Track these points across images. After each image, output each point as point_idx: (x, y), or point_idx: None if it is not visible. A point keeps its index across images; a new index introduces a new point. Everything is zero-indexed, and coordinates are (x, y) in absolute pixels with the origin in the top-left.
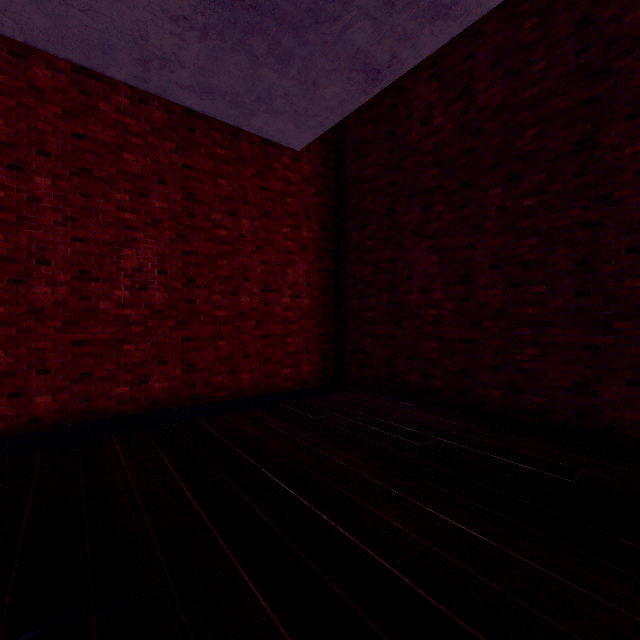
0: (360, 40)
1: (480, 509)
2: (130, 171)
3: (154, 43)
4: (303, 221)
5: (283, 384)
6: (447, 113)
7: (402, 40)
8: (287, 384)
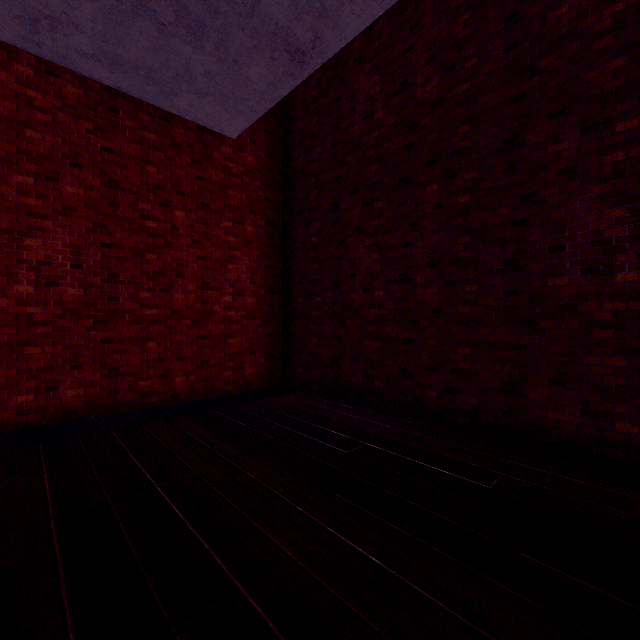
0: (277, 14)
1: (385, 525)
2: (35, 151)
3: None
4: (247, 215)
5: (224, 387)
6: (388, 107)
7: (322, 18)
8: (228, 387)
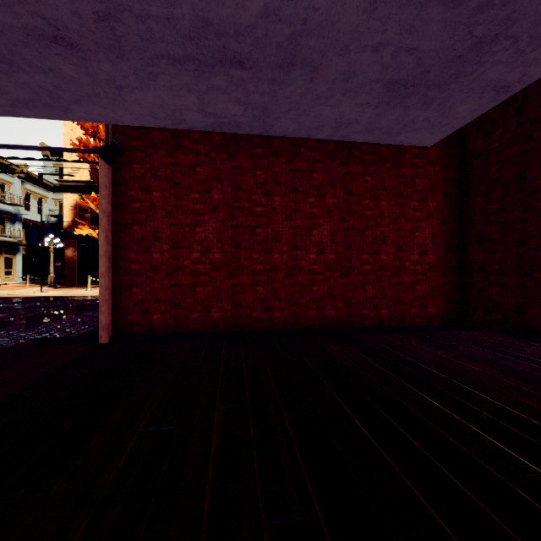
0: (492, 76)
1: None
2: (316, 184)
3: (346, 118)
4: (429, 195)
5: (412, 320)
6: None
7: (532, 65)
8: (415, 320)
